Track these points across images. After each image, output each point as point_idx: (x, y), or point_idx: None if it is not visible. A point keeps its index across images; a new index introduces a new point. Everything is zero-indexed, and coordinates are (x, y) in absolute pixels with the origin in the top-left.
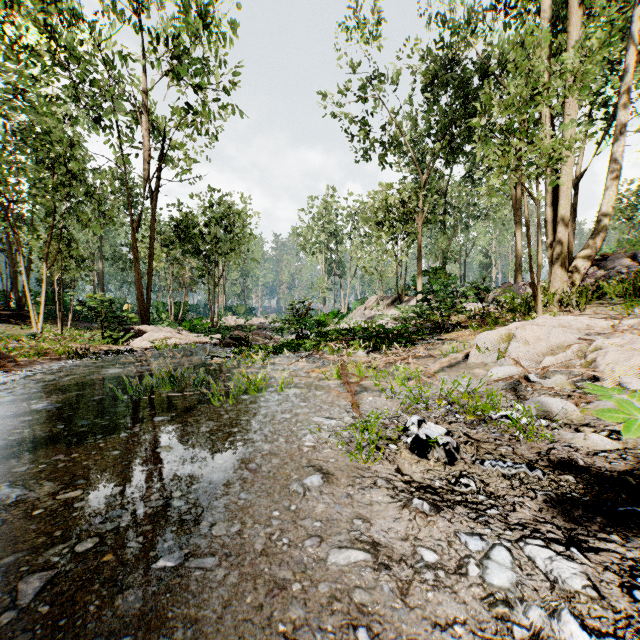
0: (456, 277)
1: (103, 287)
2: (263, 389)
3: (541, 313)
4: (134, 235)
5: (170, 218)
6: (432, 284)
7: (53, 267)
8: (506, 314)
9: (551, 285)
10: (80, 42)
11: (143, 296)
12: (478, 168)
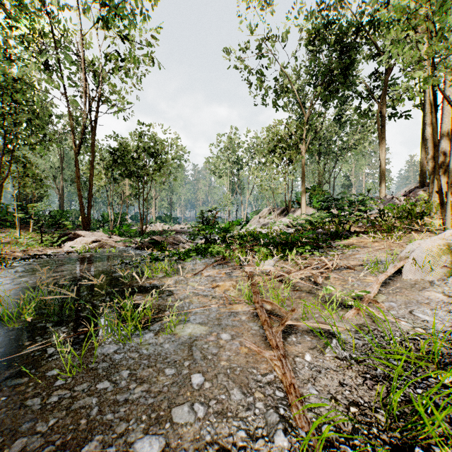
0: (329, 193)
1: (63, 201)
2: (140, 334)
3: (449, 220)
4: (76, 158)
5: (108, 146)
6: (312, 198)
7: (14, 184)
8: (393, 221)
9: (433, 195)
10: (32, 2)
11: (84, 207)
12: (345, 111)
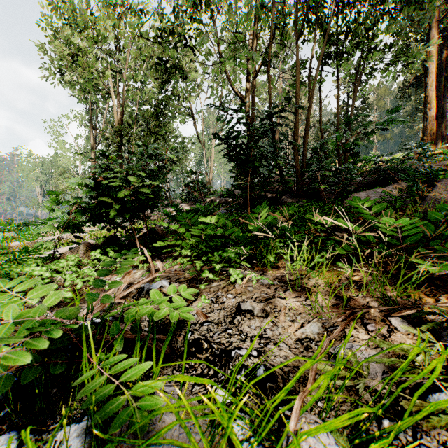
0: None
1: None
2: None
3: None
4: None
5: None
6: None
7: None
8: None
9: None
10: None
11: None
12: None
